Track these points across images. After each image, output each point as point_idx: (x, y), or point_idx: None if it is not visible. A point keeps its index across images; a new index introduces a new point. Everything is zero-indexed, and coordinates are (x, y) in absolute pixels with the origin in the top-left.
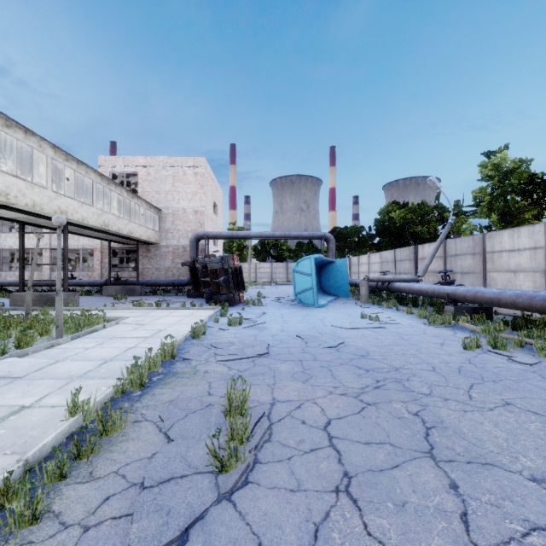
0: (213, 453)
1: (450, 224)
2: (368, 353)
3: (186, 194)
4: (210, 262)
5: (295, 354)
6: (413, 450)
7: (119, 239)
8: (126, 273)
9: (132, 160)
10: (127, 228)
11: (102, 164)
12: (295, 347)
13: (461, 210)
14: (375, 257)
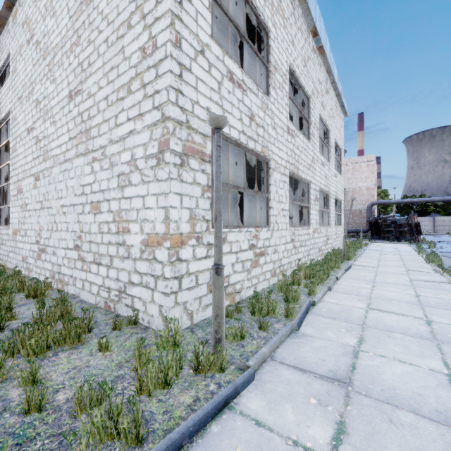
0: None
1: None
2: None
3: (361, 178)
4: (399, 220)
5: None
6: None
7: None
8: None
9: None
10: None
11: None
12: None
13: None
14: None
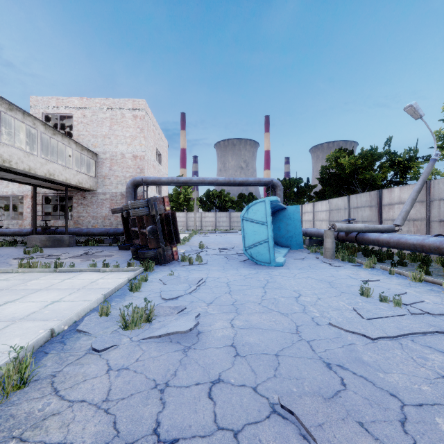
0: None
1: (434, 161)
2: None
3: (124, 137)
4: (132, 206)
5: None
6: None
7: (43, 183)
8: (60, 221)
9: (66, 101)
10: (45, 168)
11: (34, 105)
12: None
13: (415, 155)
14: (322, 205)
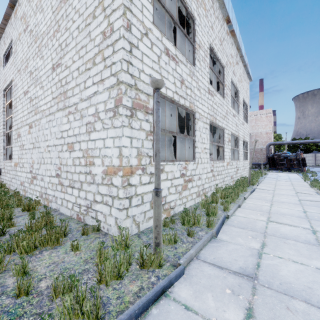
0: None
1: None
2: None
3: (261, 126)
4: (290, 156)
5: None
6: None
7: None
8: None
9: None
10: None
11: None
12: None
13: None
14: None
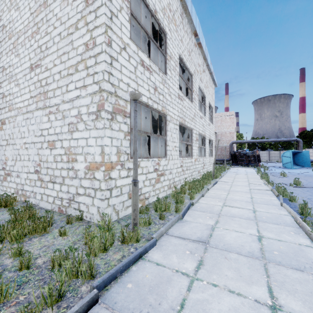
0: (283, 175)
1: None
2: (310, 174)
3: (226, 126)
4: (248, 153)
5: (289, 174)
6: (311, 178)
7: None
8: None
9: None
10: None
11: None
12: (288, 173)
13: None
14: None
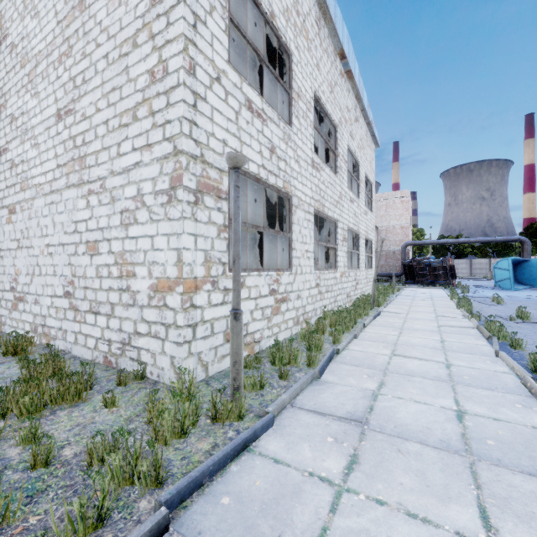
0: (496, 300)
1: None
2: None
3: (395, 216)
4: (433, 262)
5: (507, 299)
6: None
7: None
8: None
9: None
10: None
11: None
12: (506, 298)
13: None
14: None
